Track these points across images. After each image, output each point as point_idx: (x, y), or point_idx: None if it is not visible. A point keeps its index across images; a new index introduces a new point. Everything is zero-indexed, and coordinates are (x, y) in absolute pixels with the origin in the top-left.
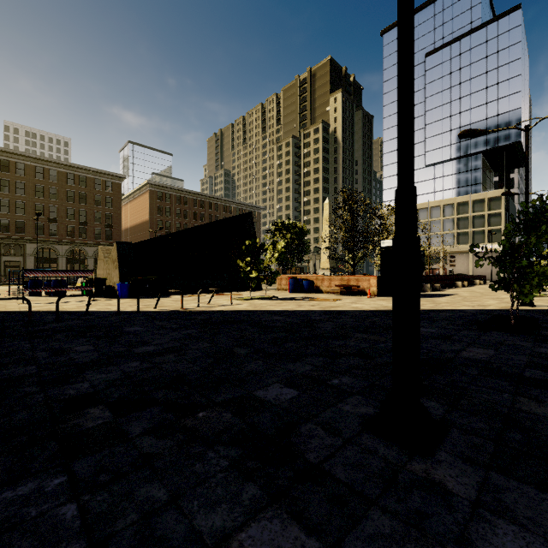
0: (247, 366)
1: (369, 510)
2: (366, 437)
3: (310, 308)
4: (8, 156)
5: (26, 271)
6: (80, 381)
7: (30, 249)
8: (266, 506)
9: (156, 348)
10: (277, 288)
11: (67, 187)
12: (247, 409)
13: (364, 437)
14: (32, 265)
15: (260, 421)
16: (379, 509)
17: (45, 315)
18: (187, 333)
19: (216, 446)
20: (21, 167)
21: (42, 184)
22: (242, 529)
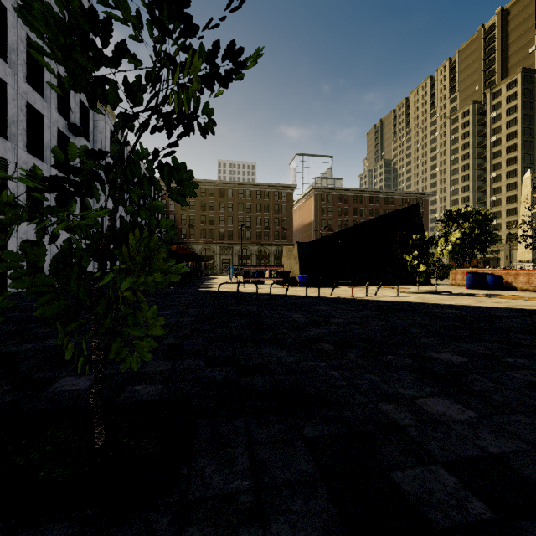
0: (420, 339)
1: (516, 414)
2: (529, 390)
3: (493, 305)
4: (224, 186)
5: (245, 265)
6: (307, 331)
7: (235, 250)
8: (440, 395)
9: (344, 321)
10: (450, 283)
11: (256, 202)
12: (423, 360)
13: (527, 390)
14: (237, 261)
15: (434, 367)
16: (525, 415)
17: (262, 295)
18: (363, 314)
19: (403, 370)
20: (231, 192)
21: (242, 202)
22: (425, 398)
